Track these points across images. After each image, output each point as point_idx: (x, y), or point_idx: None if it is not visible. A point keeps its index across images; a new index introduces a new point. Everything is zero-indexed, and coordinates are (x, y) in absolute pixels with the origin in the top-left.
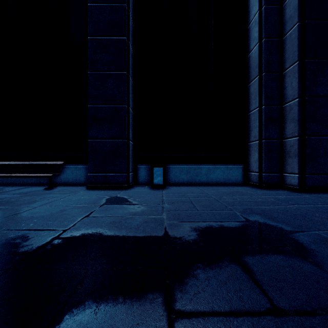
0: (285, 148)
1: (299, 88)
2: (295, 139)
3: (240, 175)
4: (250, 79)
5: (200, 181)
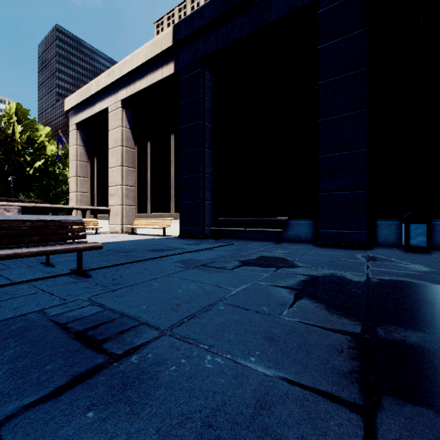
0: None
1: None
2: None
3: None
4: None
5: None
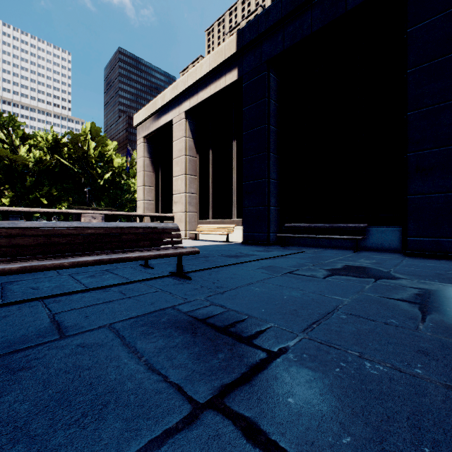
0: None
1: None
2: None
3: None
4: None
5: None
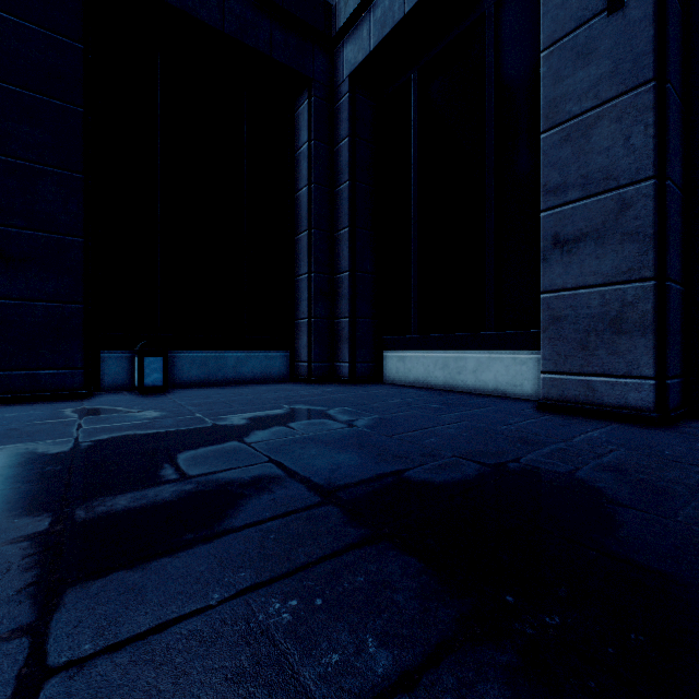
0: (337, 330)
1: (350, 260)
2: (346, 320)
3: (285, 367)
4: (298, 230)
5: (224, 378)
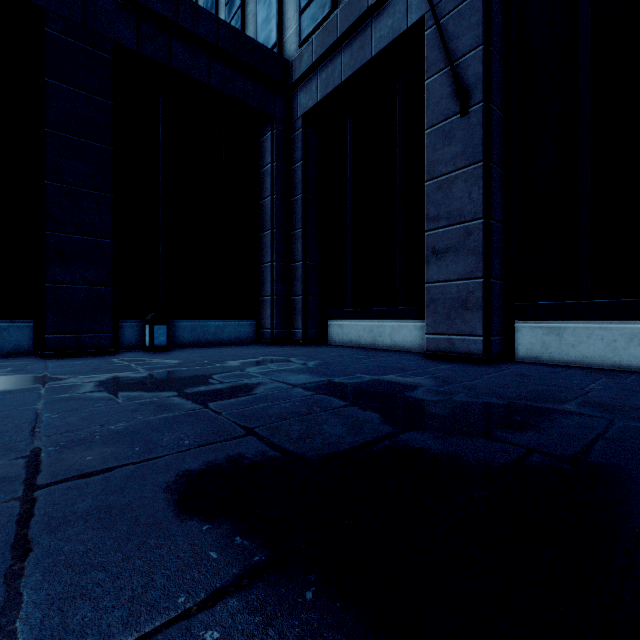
0: (293, 305)
1: (303, 253)
2: (300, 298)
3: (253, 333)
4: (263, 229)
5: (208, 341)
